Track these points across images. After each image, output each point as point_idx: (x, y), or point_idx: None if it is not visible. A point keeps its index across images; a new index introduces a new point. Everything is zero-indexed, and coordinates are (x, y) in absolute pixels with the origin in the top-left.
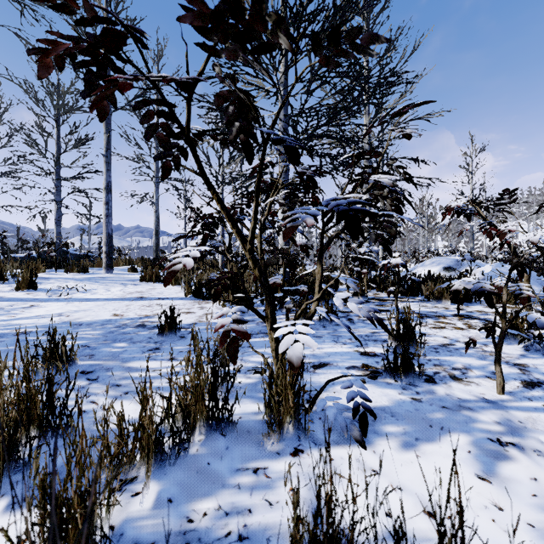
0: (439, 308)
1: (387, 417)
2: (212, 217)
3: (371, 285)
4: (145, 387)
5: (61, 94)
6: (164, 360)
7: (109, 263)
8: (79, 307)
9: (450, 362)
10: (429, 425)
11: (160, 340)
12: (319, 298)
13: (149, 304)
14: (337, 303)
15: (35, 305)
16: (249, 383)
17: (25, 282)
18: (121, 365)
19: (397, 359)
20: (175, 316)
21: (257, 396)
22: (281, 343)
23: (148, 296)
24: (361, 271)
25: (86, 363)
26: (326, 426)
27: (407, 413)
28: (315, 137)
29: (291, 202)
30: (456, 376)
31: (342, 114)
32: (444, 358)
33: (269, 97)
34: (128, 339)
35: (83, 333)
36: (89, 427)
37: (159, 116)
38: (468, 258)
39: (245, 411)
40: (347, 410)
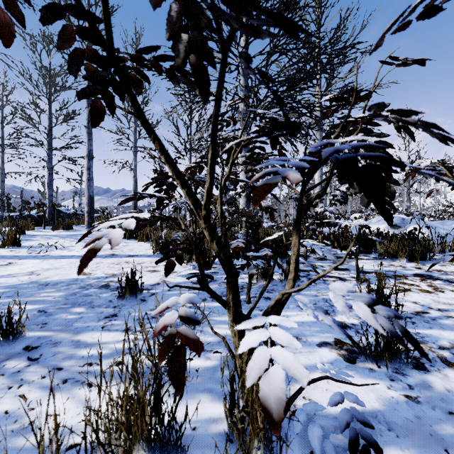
0: (395, 266)
1: (383, 432)
2: (167, 176)
3: (326, 242)
4: (48, 423)
5: (52, 76)
6: (118, 331)
7: (90, 221)
8: (52, 264)
9: (432, 338)
10: (444, 448)
11: (119, 304)
12: (303, 289)
13: (118, 262)
14: (340, 306)
15: (12, 263)
16: (208, 368)
17: (10, 240)
18: (70, 338)
19: (380, 341)
20: (135, 279)
21: (217, 389)
22: (250, 366)
23: (119, 253)
24: (317, 229)
25: (35, 334)
26: (306, 447)
27: (407, 424)
28: (275, 103)
29: (255, 160)
30: (448, 359)
31: (298, 83)
32: (424, 331)
33: (231, 71)
34: (88, 303)
35: (46, 295)
36: (2, 441)
37: (82, 38)
38: (418, 217)
39: (201, 417)
40: (334, 429)
